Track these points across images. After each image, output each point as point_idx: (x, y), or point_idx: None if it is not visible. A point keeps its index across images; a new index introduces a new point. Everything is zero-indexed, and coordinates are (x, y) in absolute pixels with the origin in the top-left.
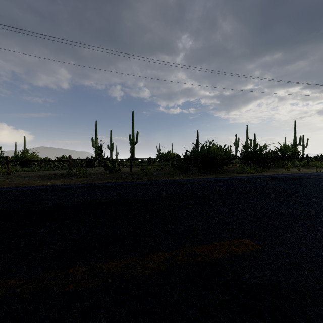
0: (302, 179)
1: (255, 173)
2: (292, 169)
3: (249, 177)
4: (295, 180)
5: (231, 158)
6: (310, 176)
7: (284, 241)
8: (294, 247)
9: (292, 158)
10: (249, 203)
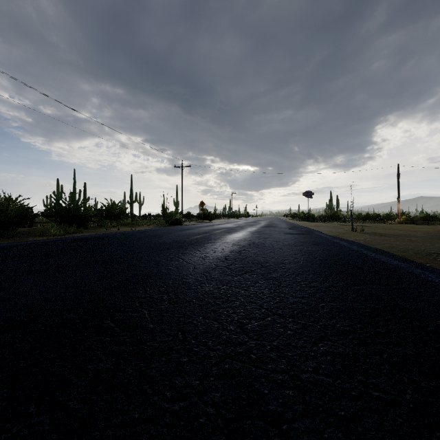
0: (105, 238)
1: (65, 235)
2: (116, 228)
3: (46, 241)
4: (98, 239)
5: (32, 216)
6: (118, 235)
7: (0, 290)
8: (5, 291)
9: (118, 216)
10: (3, 269)
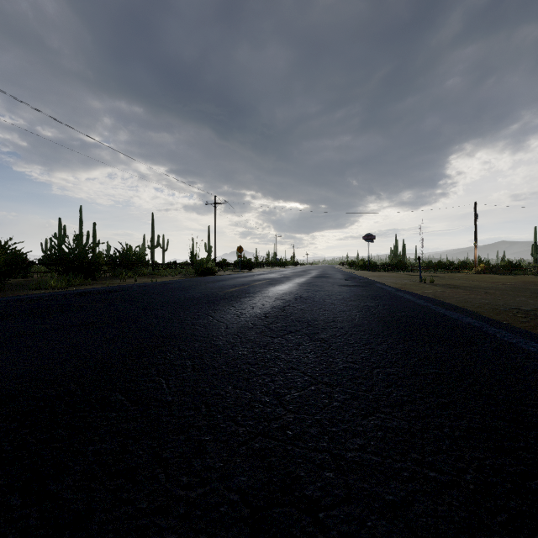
0: (118, 292)
1: (68, 288)
2: (133, 279)
3: (44, 295)
4: (109, 293)
5: (26, 264)
6: (134, 288)
7: None
8: None
9: (135, 264)
10: None
